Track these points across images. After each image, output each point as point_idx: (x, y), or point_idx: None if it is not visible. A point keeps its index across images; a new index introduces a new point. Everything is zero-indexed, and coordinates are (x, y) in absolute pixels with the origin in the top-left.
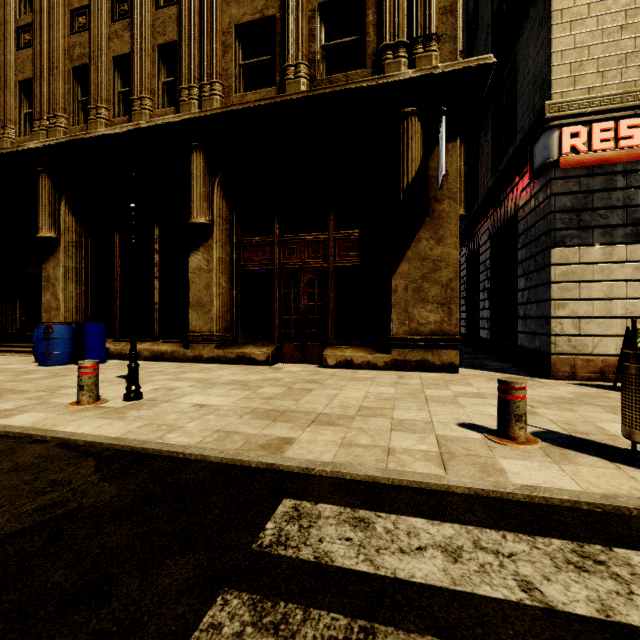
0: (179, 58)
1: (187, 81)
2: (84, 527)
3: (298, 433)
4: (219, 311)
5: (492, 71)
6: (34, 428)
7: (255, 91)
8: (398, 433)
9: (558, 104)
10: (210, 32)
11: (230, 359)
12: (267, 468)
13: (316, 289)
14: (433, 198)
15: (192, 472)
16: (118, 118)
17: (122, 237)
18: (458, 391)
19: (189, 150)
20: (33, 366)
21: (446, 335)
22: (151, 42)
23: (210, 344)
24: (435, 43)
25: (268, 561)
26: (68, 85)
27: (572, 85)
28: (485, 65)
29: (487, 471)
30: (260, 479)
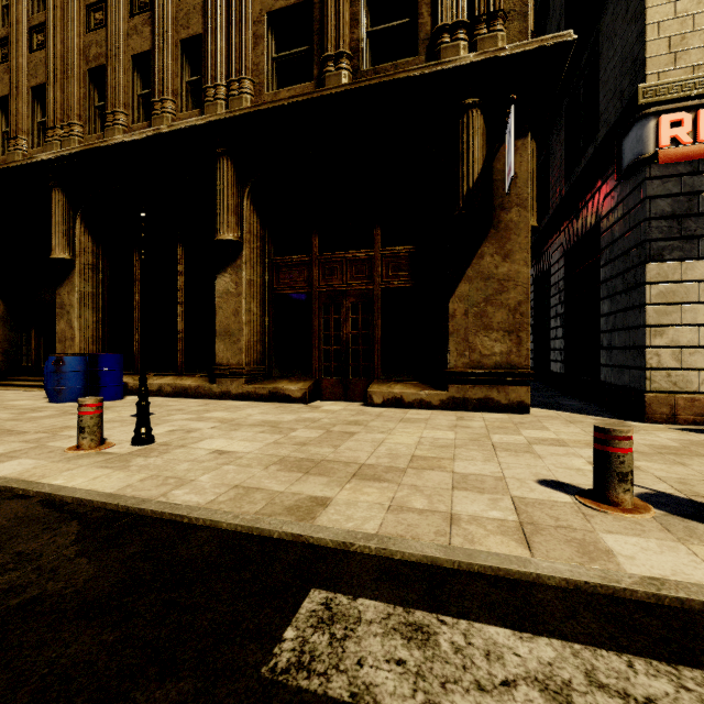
0: (204, 53)
1: (213, 79)
2: (37, 629)
3: (335, 491)
4: (249, 341)
5: (571, 51)
6: (18, 479)
7: (290, 87)
8: (462, 493)
9: (655, 87)
10: (239, 22)
11: (261, 396)
12: (293, 540)
13: (360, 315)
14: (499, 206)
15: (196, 544)
16: (137, 124)
17: None
18: (532, 437)
19: (215, 157)
20: (43, 402)
21: (514, 369)
22: (173, 37)
23: (239, 378)
24: (501, 21)
25: (282, 699)
26: (84, 89)
27: (672, 63)
28: (563, 43)
29: (588, 553)
30: (282, 557)
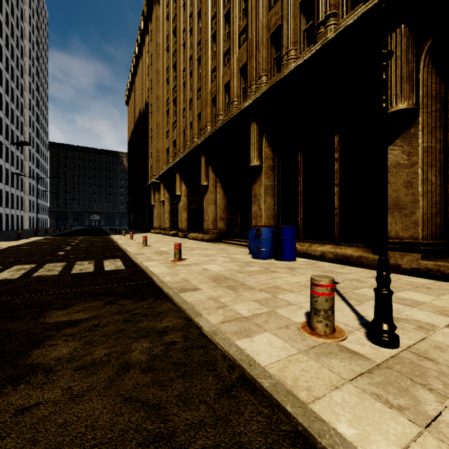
0: None
1: None
2: None
3: None
4: (426, 213)
5: None
6: (284, 388)
7: None
8: None
9: None
10: None
11: (448, 275)
12: None
13: None
14: None
15: None
16: (303, 52)
17: (304, 154)
18: None
19: None
20: (249, 258)
21: None
22: None
23: (412, 253)
24: None
25: None
26: (267, 51)
27: None
28: None
29: None
30: None
